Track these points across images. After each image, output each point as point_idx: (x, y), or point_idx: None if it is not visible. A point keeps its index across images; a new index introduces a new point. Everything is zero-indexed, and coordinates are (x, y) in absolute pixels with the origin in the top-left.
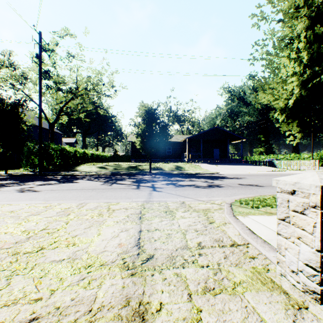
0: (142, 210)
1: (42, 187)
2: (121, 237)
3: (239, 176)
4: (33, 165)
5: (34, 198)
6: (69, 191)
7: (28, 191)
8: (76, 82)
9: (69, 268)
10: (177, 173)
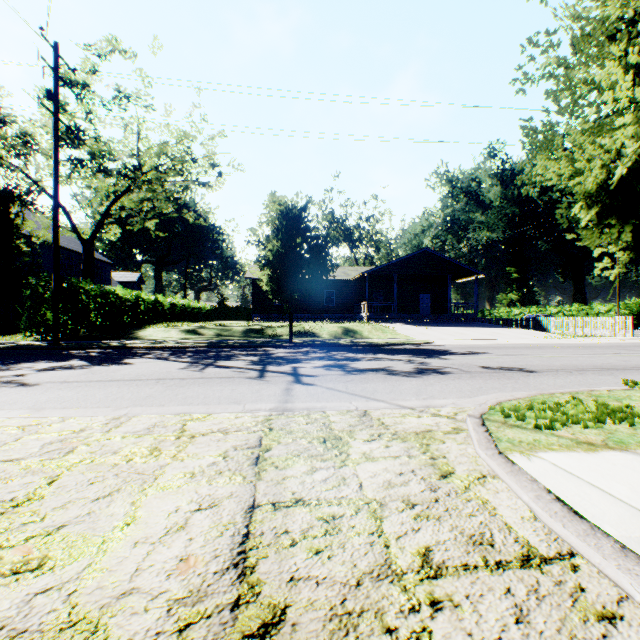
0: (265, 435)
1: (44, 376)
2: (194, 531)
3: (478, 350)
4: (44, 326)
5: (9, 403)
6: (104, 383)
7: (6, 385)
8: (138, 153)
9: None
10: (347, 343)
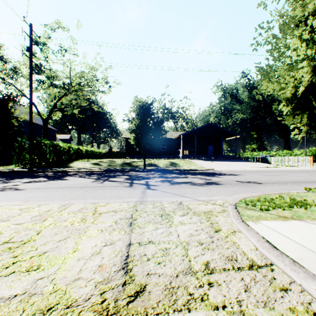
0: (134, 213)
1: (27, 185)
2: (104, 254)
3: (236, 173)
4: (24, 161)
5: (13, 198)
6: (56, 189)
7: (10, 190)
8: (70, 77)
9: (18, 314)
10: (172, 169)
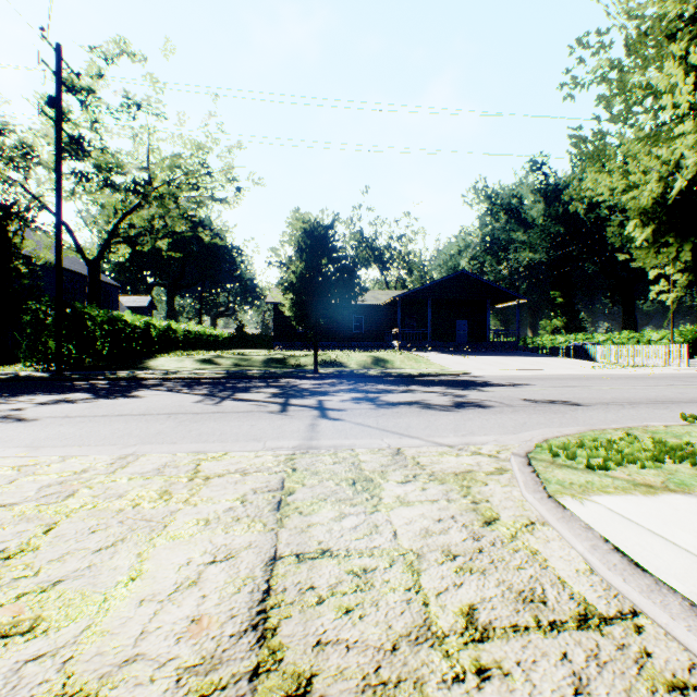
0: (288, 476)
1: (43, 410)
2: (208, 587)
3: (520, 381)
4: (45, 355)
5: (4, 441)
6: (110, 418)
7: (1, 420)
8: (148, 166)
9: None
10: (377, 374)
